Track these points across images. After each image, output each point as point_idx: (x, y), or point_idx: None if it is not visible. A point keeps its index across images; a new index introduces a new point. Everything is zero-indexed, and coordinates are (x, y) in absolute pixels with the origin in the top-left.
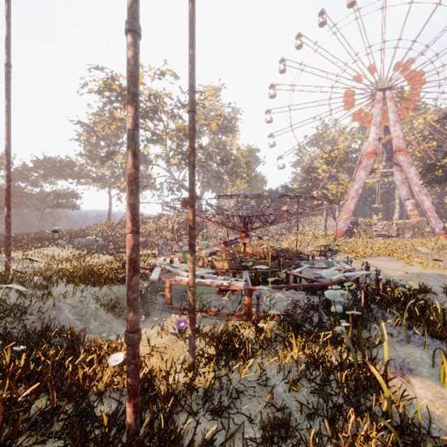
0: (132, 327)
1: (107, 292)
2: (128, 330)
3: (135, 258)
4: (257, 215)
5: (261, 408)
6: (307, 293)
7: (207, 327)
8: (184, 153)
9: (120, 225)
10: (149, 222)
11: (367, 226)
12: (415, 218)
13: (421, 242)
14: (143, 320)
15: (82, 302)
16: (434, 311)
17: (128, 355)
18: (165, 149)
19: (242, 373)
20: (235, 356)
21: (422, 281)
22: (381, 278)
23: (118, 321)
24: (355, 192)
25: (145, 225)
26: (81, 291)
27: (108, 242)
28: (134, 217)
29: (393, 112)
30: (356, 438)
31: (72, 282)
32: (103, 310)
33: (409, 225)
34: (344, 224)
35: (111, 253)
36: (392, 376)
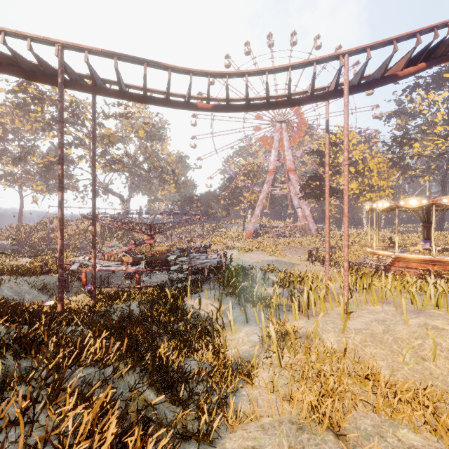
0: (61, 275)
1: (36, 280)
2: (59, 276)
3: (62, 249)
4: (158, 223)
5: (125, 314)
6: (170, 270)
7: (106, 290)
8: (109, 159)
9: (36, 229)
10: (71, 225)
11: (269, 228)
12: (304, 222)
13: (301, 240)
14: (65, 295)
15: (17, 285)
16: (246, 278)
17: (59, 285)
18: (89, 153)
19: (118, 303)
20: (119, 300)
21: (261, 264)
22: (224, 262)
23: (46, 296)
24: (261, 201)
25: (66, 228)
26: (15, 279)
27: (23, 246)
28: (62, 233)
29: (287, 141)
30: (154, 311)
31: (5, 275)
32: (34, 290)
33: (297, 228)
34: (252, 227)
35: (29, 256)
36: (190, 299)
